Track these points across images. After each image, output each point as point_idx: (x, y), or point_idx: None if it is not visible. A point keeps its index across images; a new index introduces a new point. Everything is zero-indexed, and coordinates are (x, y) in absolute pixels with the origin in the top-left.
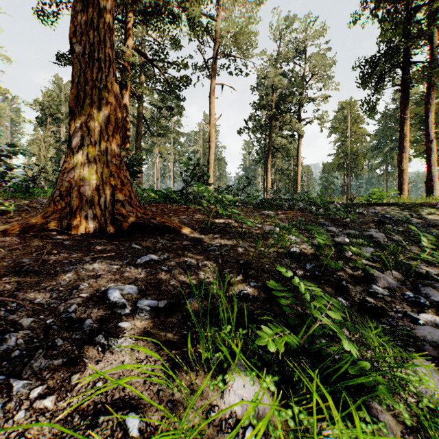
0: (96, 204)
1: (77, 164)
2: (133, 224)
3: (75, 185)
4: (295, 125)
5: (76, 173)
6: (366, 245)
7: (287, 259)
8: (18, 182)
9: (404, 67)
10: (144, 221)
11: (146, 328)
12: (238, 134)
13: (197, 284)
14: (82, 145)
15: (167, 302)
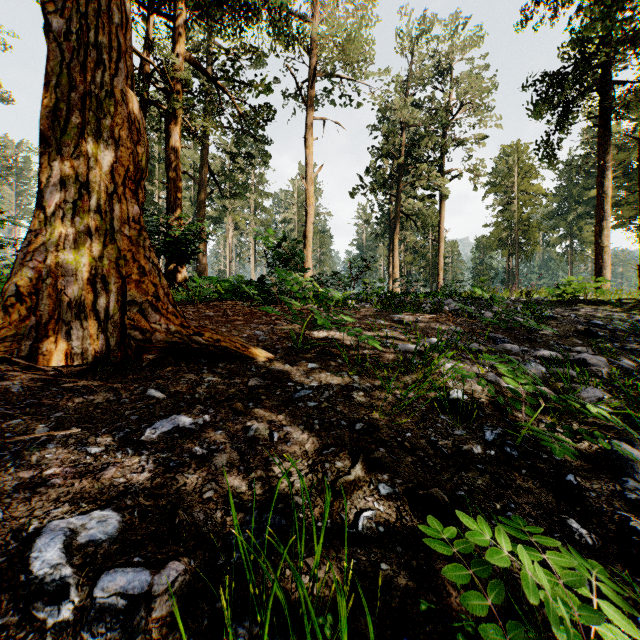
0: (88, 310)
1: (53, 237)
2: (161, 345)
3: (48, 275)
4: (435, 181)
5: (50, 252)
6: (586, 384)
7: (445, 416)
8: (3, 266)
9: (604, 90)
10: (181, 340)
11: None
12: (350, 193)
13: (264, 494)
14: (63, 200)
15: (176, 575)
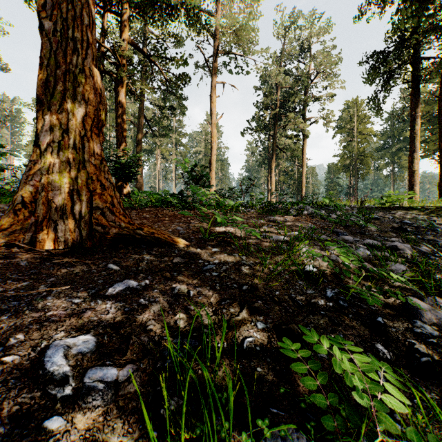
0: (68, 213)
1: (45, 165)
2: (115, 236)
3: (42, 190)
4: (300, 125)
5: (43, 175)
6: (395, 261)
7: (302, 281)
8: (5, 184)
9: (415, 63)
10: (129, 232)
11: (90, 428)
12: (241, 134)
13: (185, 327)
14: (52, 141)
15: (132, 371)
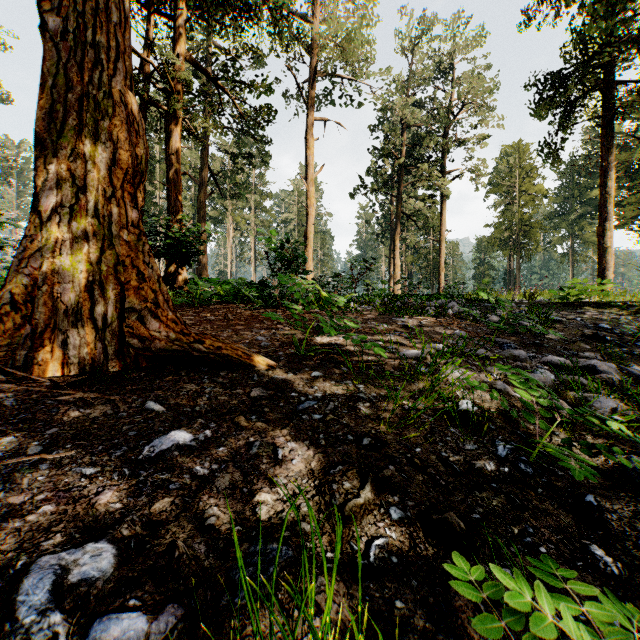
0: (86, 318)
1: (49, 242)
2: (160, 353)
3: (44, 282)
4: (436, 181)
5: (46, 258)
6: (598, 393)
7: (455, 428)
8: (2, 269)
9: (607, 90)
10: (181, 348)
11: None
12: (351, 194)
13: (269, 520)
14: (59, 204)
15: (175, 621)
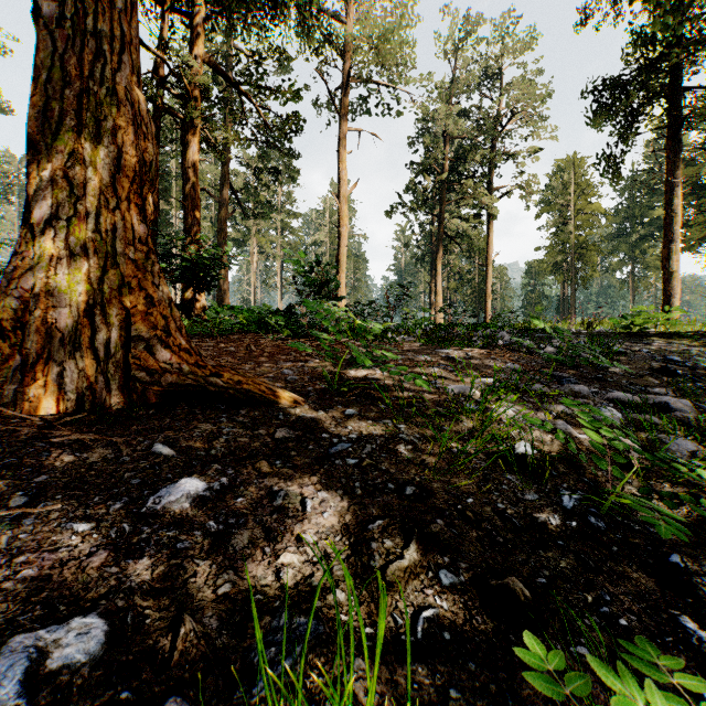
0: (85, 348)
1: (42, 260)
2: (172, 388)
3: (37, 306)
4: (483, 199)
5: (39, 279)
6: (674, 434)
7: (512, 475)
8: None
9: (673, 96)
10: (196, 382)
11: None
12: (387, 213)
13: (296, 587)
14: (55, 217)
15: None
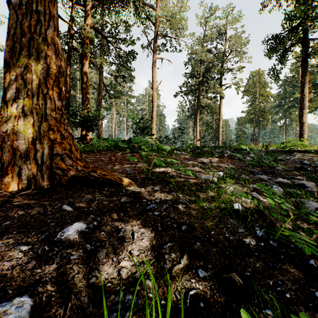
0: (31, 159)
1: (11, 118)
2: (73, 178)
3: (8, 139)
4: (217, 89)
5: (10, 126)
6: (308, 199)
7: (232, 219)
8: None
9: (304, 43)
10: (84, 174)
11: None
12: (174, 96)
13: (127, 279)
14: (17, 97)
15: None
